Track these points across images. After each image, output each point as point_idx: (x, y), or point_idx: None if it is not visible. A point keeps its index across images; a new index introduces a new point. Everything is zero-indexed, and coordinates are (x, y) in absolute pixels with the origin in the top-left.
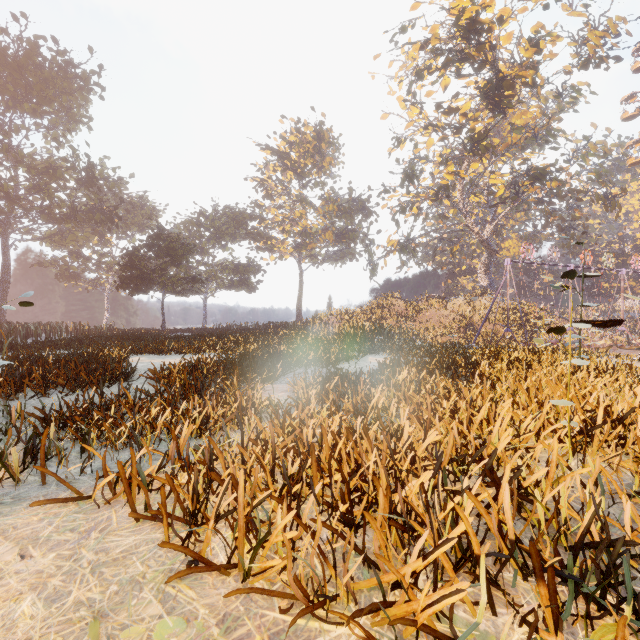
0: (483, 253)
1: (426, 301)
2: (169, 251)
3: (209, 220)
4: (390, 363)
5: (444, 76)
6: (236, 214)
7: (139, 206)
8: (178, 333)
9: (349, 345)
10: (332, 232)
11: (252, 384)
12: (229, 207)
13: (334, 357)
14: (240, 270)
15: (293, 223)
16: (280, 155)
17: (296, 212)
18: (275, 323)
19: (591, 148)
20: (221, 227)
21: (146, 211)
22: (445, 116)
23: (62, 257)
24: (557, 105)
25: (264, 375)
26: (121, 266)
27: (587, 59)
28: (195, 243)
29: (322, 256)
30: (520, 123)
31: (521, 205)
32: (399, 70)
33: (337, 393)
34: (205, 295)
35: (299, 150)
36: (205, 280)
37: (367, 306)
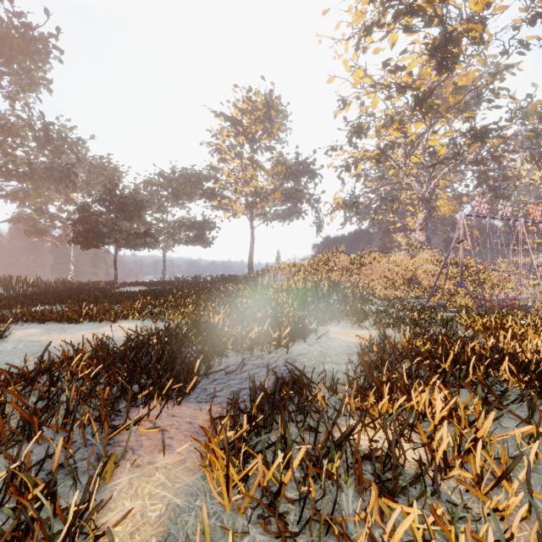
0: (417, 212)
1: (368, 255)
2: (120, 206)
3: (167, 180)
4: (366, 345)
5: (392, 32)
6: (192, 175)
7: (102, 167)
8: (132, 286)
9: (301, 307)
10: (280, 191)
11: (142, 407)
12: (186, 169)
13: (286, 337)
14: (196, 227)
15: (245, 184)
16: (233, 121)
17: (247, 173)
18: (227, 276)
19: (531, 108)
20: (178, 187)
21: (109, 172)
22: (391, 75)
23: (28, 214)
24: (495, 68)
25: (167, 387)
26: (73, 221)
27: (537, 12)
28: (154, 202)
29: (271, 214)
30: (462, 84)
31: (458, 165)
32: (347, 26)
33: (300, 476)
34: (164, 250)
35: (250, 117)
36: (158, 235)
37: (313, 260)
